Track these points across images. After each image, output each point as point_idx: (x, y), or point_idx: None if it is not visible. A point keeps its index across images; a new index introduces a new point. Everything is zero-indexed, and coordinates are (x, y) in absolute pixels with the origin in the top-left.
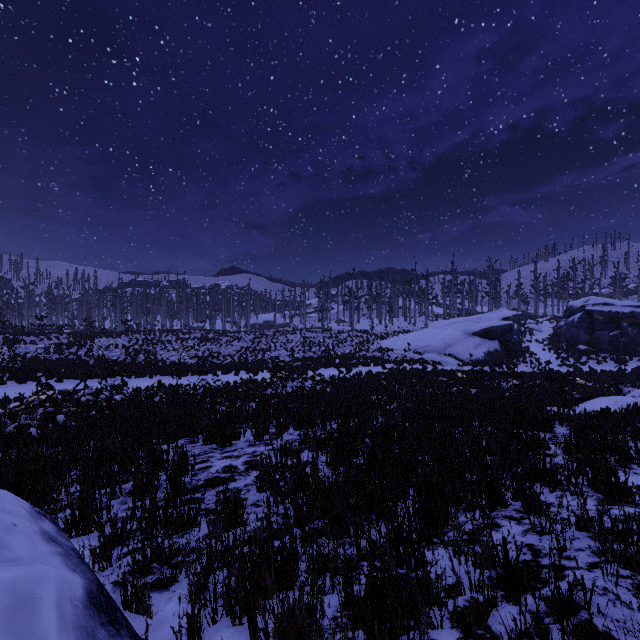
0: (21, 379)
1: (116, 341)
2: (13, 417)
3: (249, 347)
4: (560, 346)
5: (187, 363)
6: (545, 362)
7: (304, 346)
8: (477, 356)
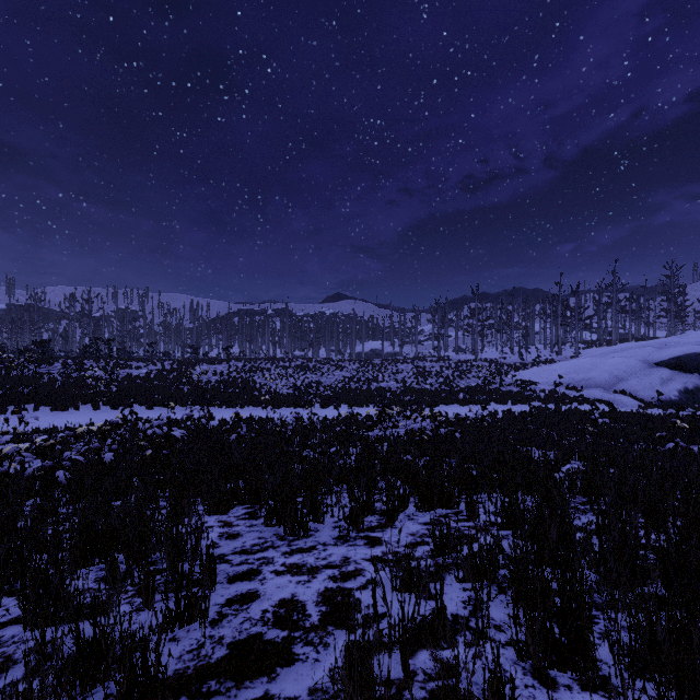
0: (114, 405)
1: (216, 368)
2: (39, 455)
3: (353, 377)
4: None
5: (283, 393)
6: None
7: (417, 377)
8: (667, 395)
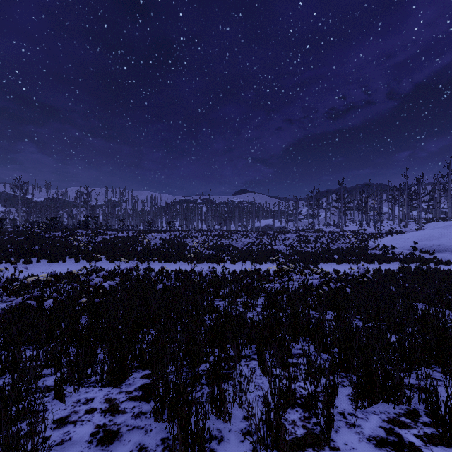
0: (89, 259)
1: (162, 236)
2: None
3: (254, 242)
4: None
5: (205, 253)
6: None
7: (300, 243)
8: None
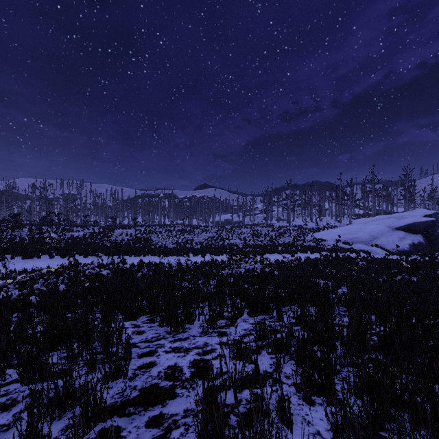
0: (63, 255)
1: (127, 231)
2: (20, 286)
3: (213, 236)
4: None
5: (170, 247)
6: None
7: (253, 237)
8: (402, 247)
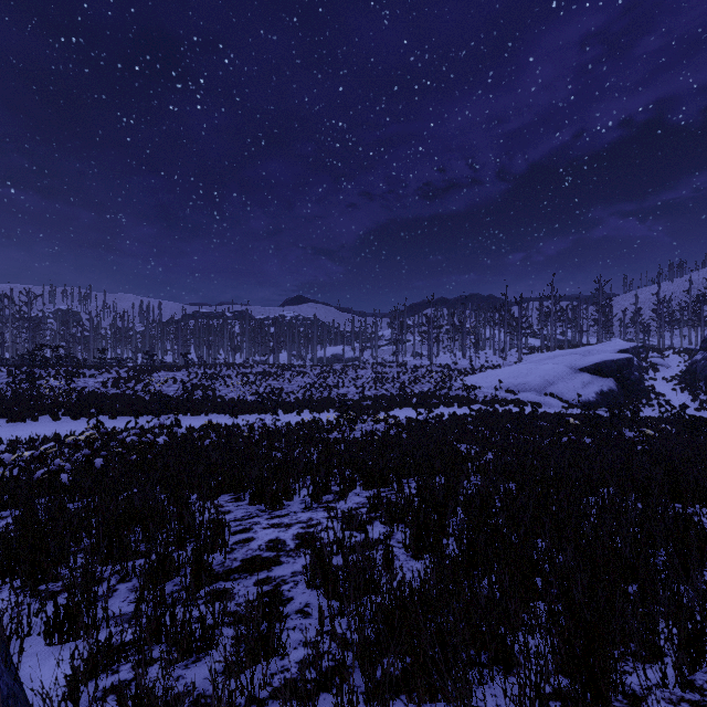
0: (75, 415)
1: (175, 375)
2: (43, 461)
3: (314, 383)
4: (696, 385)
5: (246, 400)
6: (680, 406)
7: (376, 382)
8: (586, 397)
